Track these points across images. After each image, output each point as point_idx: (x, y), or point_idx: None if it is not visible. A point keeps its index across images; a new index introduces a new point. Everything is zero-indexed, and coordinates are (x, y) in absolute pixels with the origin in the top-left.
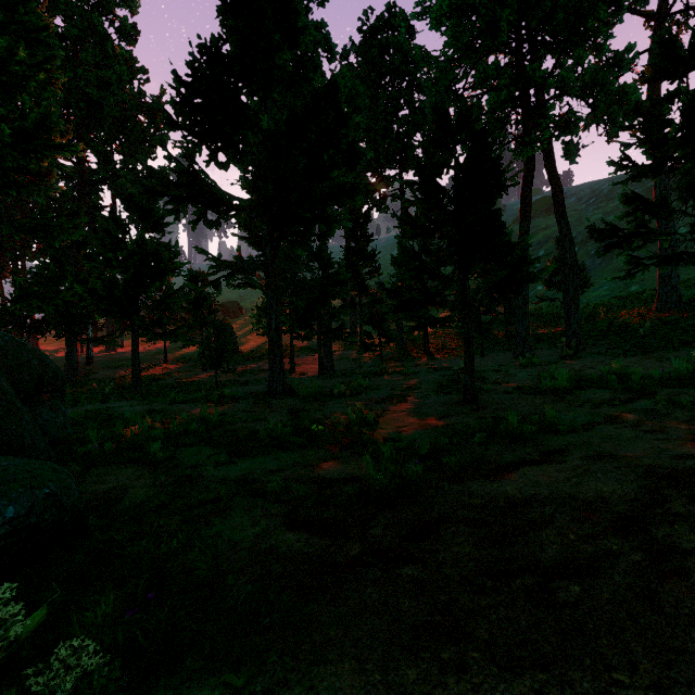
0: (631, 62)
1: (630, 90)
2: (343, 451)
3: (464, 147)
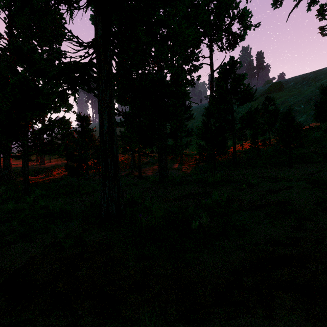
0: None
1: None
2: None
3: None
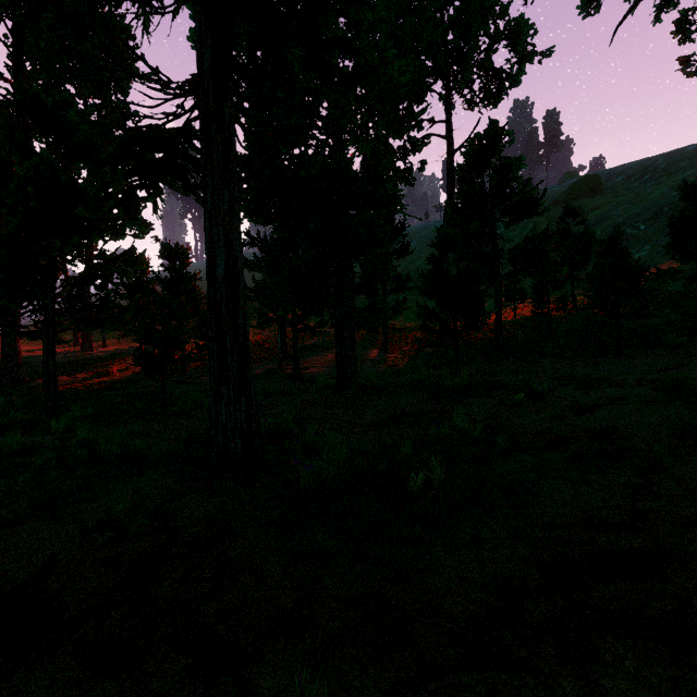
0: None
1: None
2: None
3: None
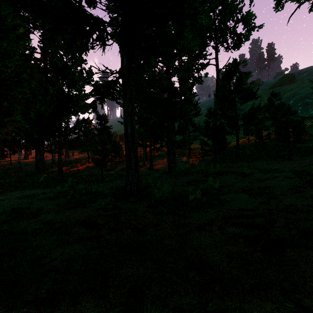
0: None
1: None
2: None
3: None
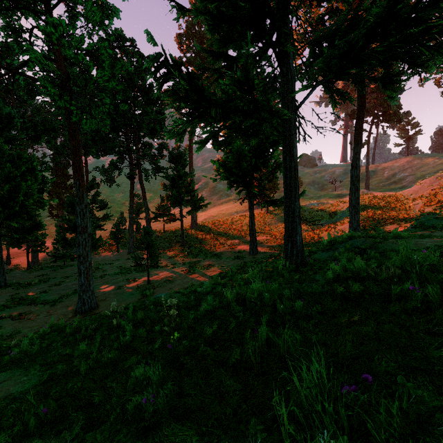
0: (162, 156)
1: (158, 169)
2: (29, 305)
3: (102, 174)
